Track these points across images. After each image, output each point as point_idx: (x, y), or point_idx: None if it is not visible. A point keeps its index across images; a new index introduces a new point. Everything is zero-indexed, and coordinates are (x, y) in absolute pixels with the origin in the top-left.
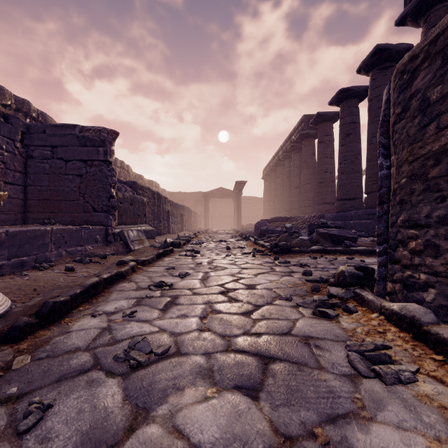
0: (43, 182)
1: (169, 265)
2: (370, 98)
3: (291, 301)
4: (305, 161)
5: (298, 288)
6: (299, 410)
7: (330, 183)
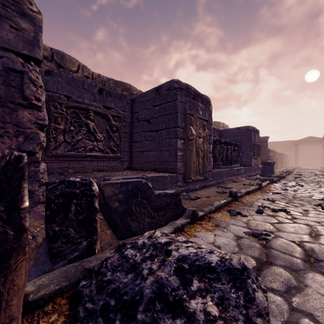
0: None
1: (294, 176)
2: None
3: None
4: None
5: None
6: (322, 182)
7: None
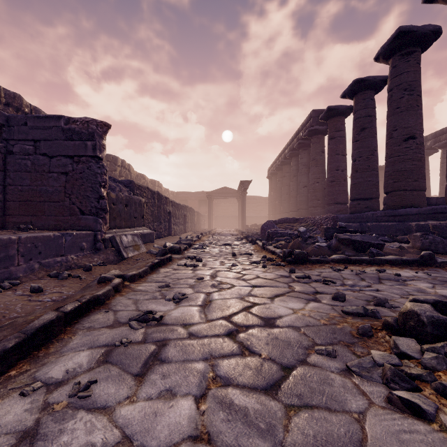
0: (24, 181)
1: (164, 280)
2: (390, 87)
3: (335, 357)
4: (314, 159)
5: (337, 326)
6: None
7: (342, 181)
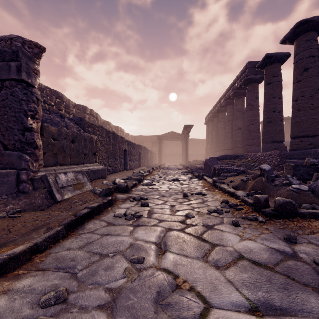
0: None
1: (72, 263)
2: None
3: None
4: (249, 104)
5: None
6: None
7: (279, 121)
